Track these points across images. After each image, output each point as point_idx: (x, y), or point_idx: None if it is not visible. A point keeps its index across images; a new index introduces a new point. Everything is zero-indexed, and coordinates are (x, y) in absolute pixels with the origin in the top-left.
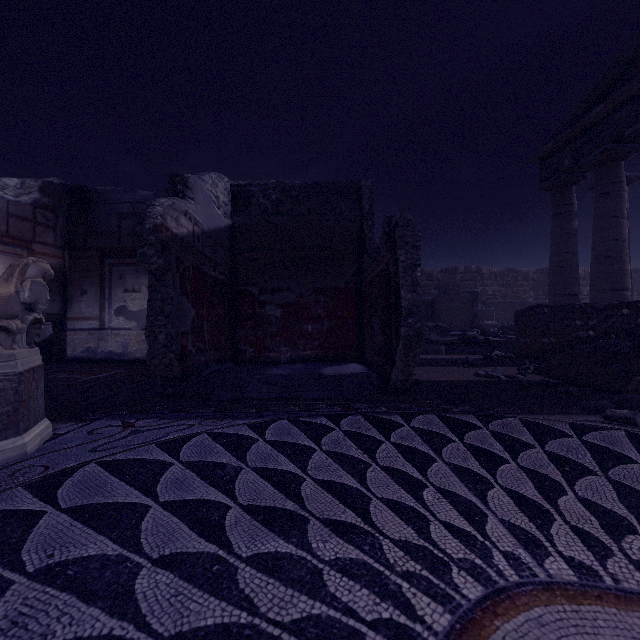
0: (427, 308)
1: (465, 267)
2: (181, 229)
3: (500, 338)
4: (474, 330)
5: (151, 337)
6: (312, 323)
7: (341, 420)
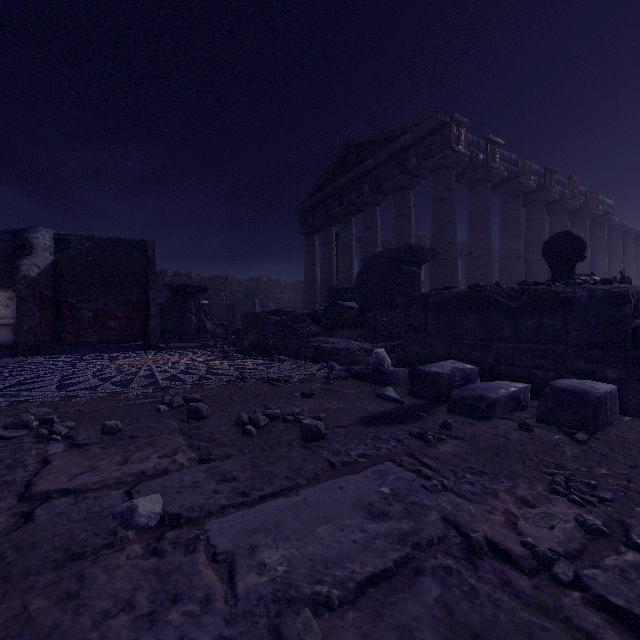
0: (229, 310)
1: (268, 277)
2: (34, 274)
3: None
4: None
5: (19, 327)
6: (115, 321)
7: (120, 352)
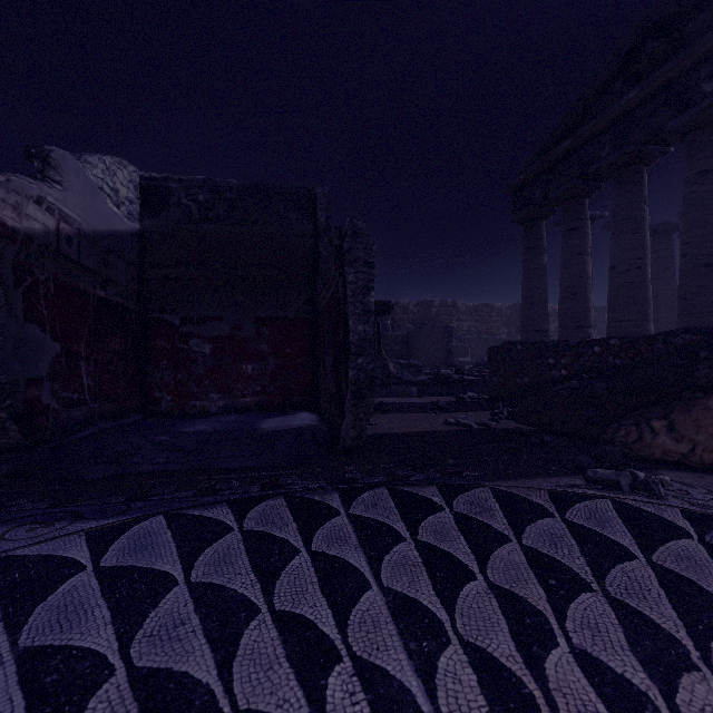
0: (401, 344)
1: (441, 301)
2: (28, 223)
3: (474, 376)
4: (448, 368)
5: None
6: (253, 362)
7: (250, 509)
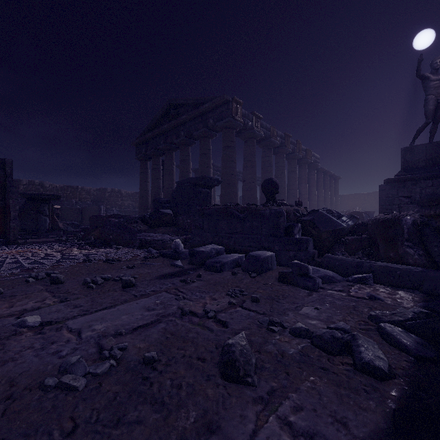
0: (79, 213)
1: (112, 189)
2: None
3: None
4: None
5: None
6: None
7: None
